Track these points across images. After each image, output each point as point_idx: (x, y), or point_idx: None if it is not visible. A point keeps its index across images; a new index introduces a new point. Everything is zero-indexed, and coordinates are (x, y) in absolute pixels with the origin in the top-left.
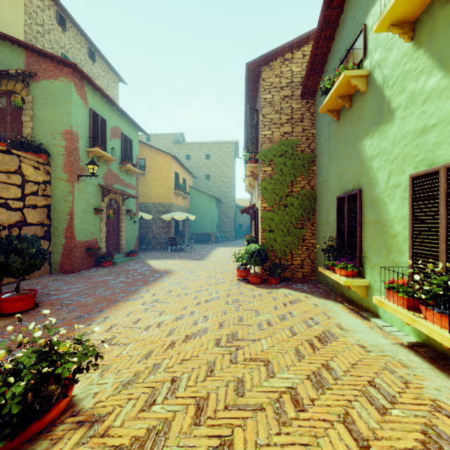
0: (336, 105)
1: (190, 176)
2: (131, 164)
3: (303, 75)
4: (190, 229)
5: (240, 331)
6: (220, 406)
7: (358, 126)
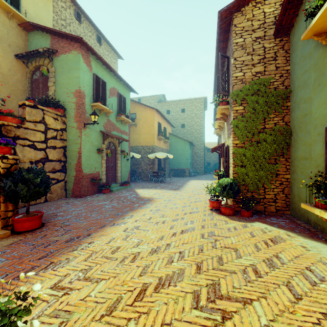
0: (326, 25)
1: (170, 125)
2: (125, 115)
3: (276, 14)
4: (169, 166)
5: (222, 281)
6: None
7: None
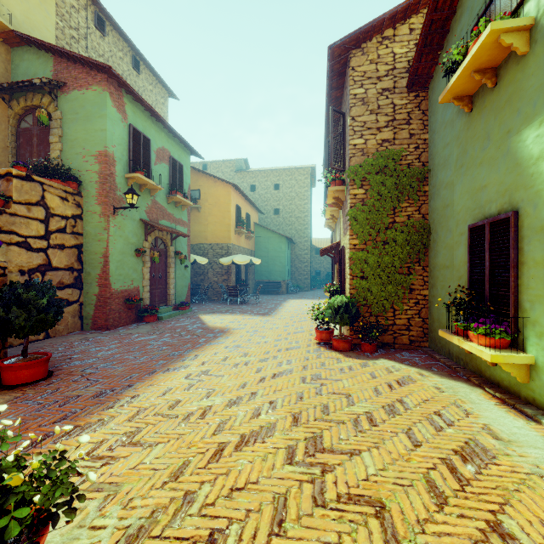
0: (468, 87)
1: (255, 210)
2: (182, 194)
3: (410, 58)
4: (255, 276)
5: (326, 433)
6: None
7: (510, 112)
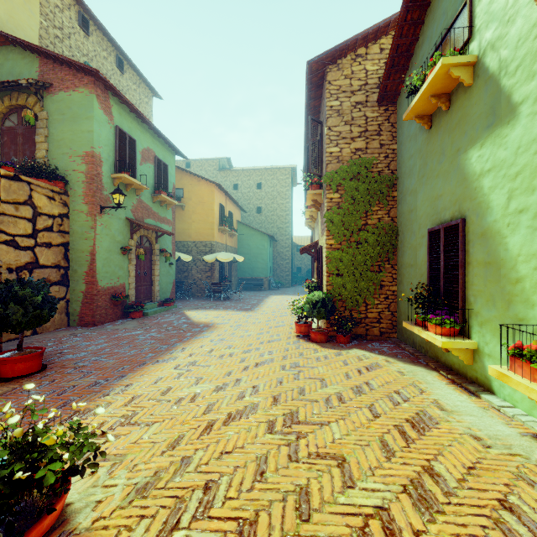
0: (427, 108)
1: (238, 209)
2: (166, 193)
3: (380, 75)
4: (237, 273)
5: (302, 409)
6: None
7: (459, 133)
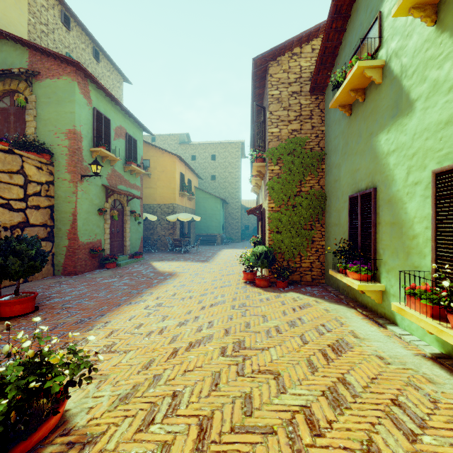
0: (348, 99)
1: (196, 176)
2: (136, 164)
3: (312, 70)
4: (195, 230)
5: (247, 339)
6: (225, 427)
7: (372, 120)
